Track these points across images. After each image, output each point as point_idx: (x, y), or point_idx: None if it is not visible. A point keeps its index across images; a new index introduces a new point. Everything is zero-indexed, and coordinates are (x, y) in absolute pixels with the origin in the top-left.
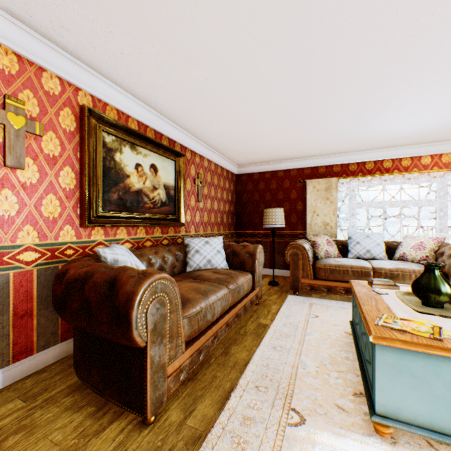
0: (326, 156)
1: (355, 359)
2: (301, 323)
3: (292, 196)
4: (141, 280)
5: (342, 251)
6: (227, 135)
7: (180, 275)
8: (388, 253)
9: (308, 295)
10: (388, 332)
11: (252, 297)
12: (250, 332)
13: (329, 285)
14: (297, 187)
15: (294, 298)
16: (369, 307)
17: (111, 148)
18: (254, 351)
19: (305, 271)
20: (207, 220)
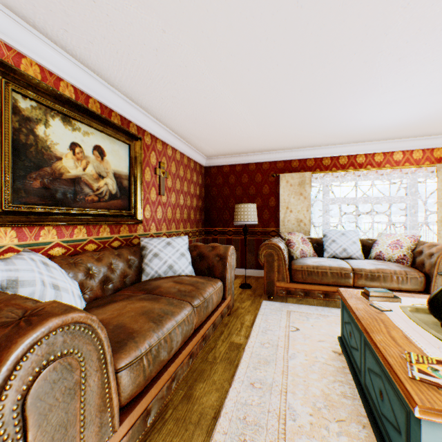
0: (300, 149)
1: (354, 395)
2: (281, 340)
3: (264, 191)
4: (14, 336)
5: (317, 250)
6: (193, 118)
7: (131, 287)
8: (364, 251)
9: (283, 300)
10: (438, 395)
11: (223, 308)
12: (221, 357)
13: (307, 289)
14: (269, 182)
15: (270, 304)
16: (383, 337)
17: (29, 117)
18: (226, 390)
19: (281, 273)
20: (171, 216)
